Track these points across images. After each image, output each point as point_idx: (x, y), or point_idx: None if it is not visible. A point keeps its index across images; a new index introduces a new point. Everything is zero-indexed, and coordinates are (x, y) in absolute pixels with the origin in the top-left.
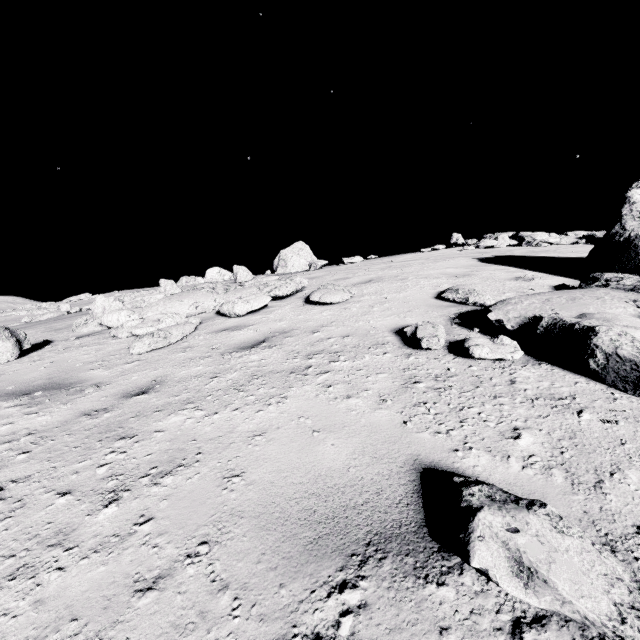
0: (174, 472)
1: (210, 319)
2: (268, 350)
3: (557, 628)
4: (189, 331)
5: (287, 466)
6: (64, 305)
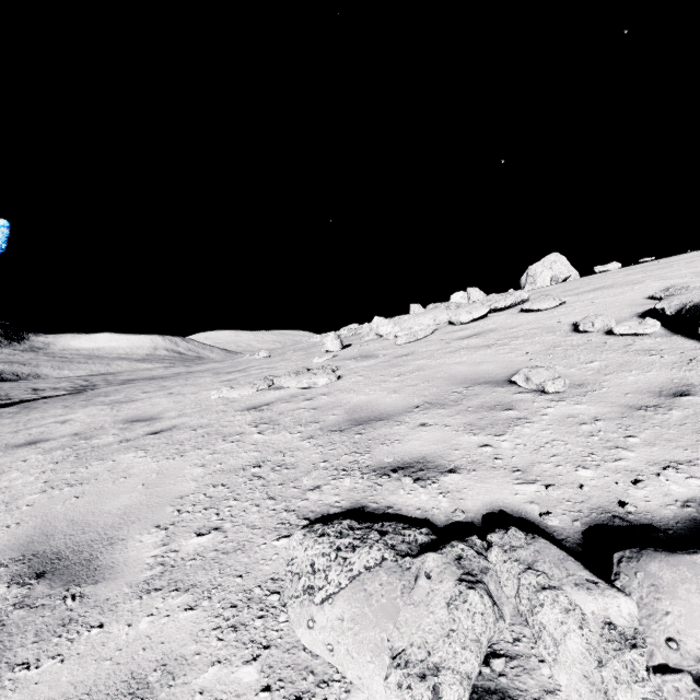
0: (418, 372)
1: (443, 327)
2: (475, 339)
3: (532, 393)
4: (428, 333)
5: (463, 370)
6: (344, 331)
